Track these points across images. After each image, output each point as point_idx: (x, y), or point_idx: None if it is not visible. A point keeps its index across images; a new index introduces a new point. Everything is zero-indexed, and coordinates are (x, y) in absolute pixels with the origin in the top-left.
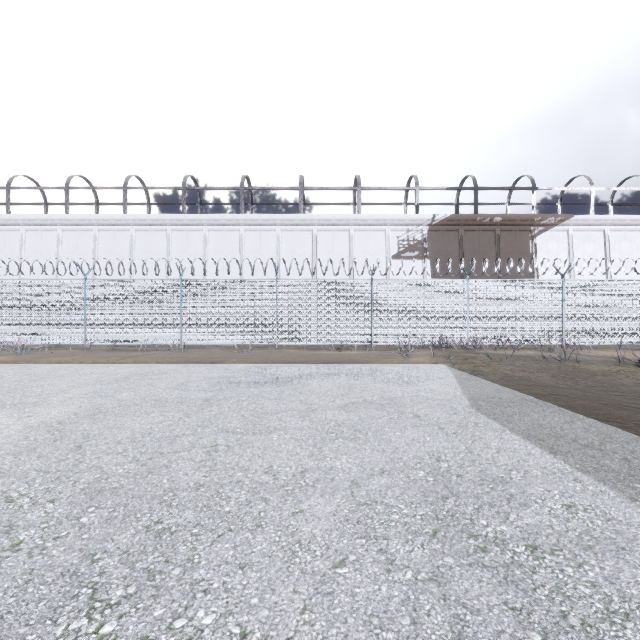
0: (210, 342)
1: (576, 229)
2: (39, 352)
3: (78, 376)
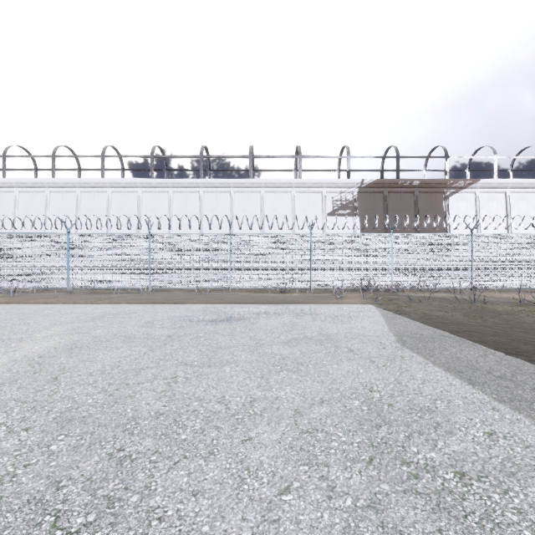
0: (174, 286)
1: (482, 191)
2: (29, 294)
3: (60, 315)
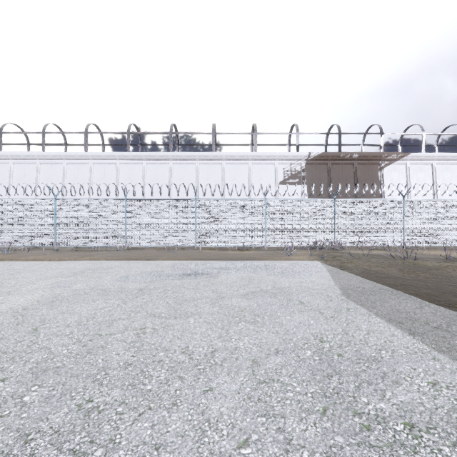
0: (147, 245)
1: (412, 163)
2: (21, 252)
3: (46, 270)
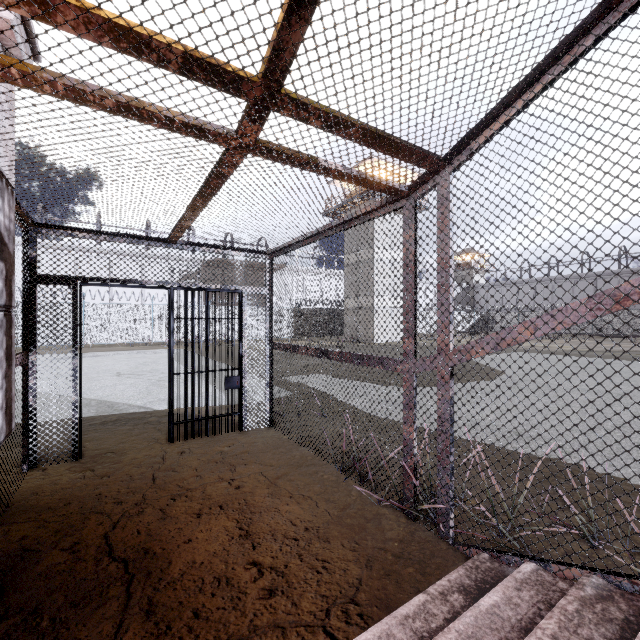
0: None
1: (289, 273)
2: None
3: None
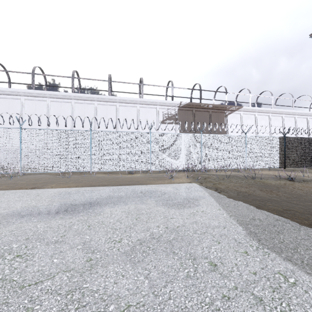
0: (43, 171)
1: (244, 113)
2: None
3: None
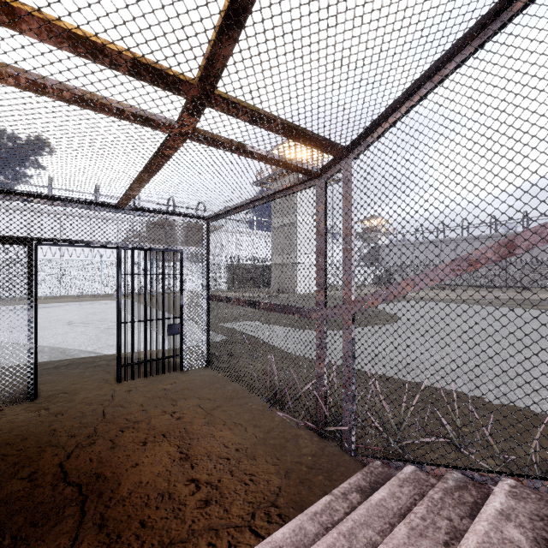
0: None
1: (225, 233)
2: None
3: None
